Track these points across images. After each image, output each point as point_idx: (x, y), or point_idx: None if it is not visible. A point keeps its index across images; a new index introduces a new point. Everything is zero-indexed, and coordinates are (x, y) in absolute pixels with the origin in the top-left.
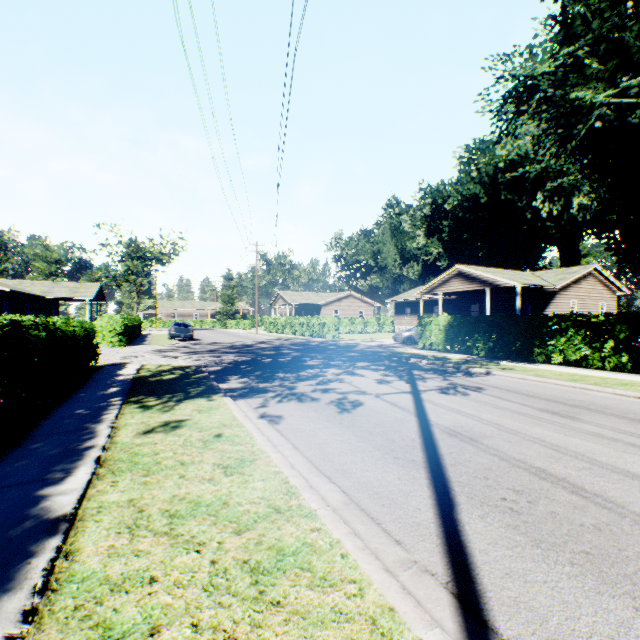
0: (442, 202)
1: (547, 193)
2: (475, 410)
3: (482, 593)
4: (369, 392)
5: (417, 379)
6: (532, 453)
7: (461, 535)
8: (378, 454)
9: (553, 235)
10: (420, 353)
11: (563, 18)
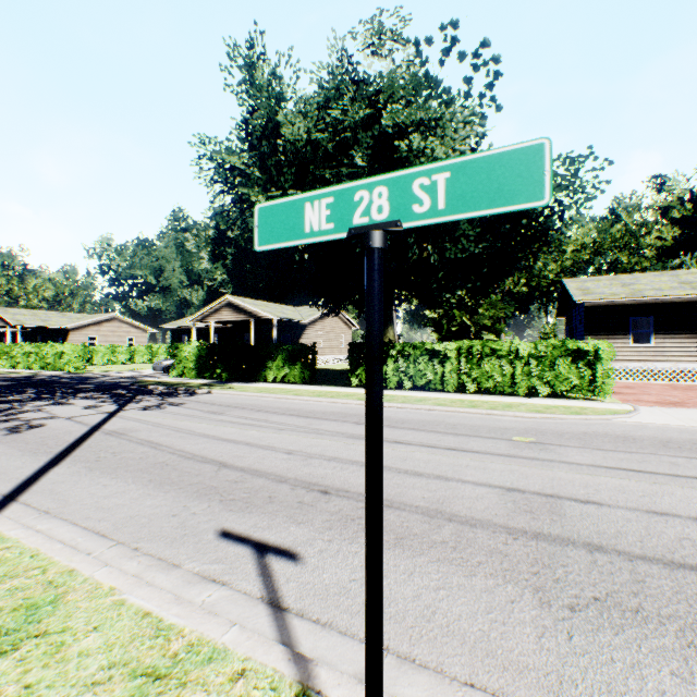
0: (227, 228)
1: None
2: (154, 417)
3: (27, 491)
4: (64, 416)
5: (133, 402)
6: (158, 434)
7: (43, 476)
8: (20, 453)
9: None
10: (168, 381)
11: (247, 129)
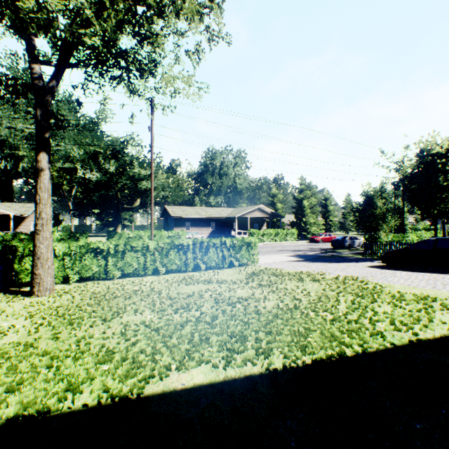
0: None
1: (5, 154)
2: None
3: None
4: None
5: None
6: None
7: None
8: None
9: (2, 177)
10: None
11: (84, 157)
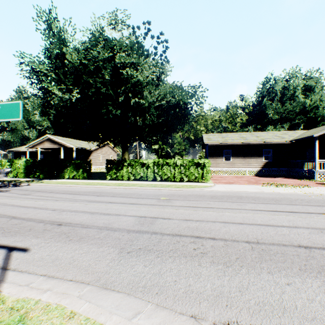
0: (50, 99)
1: None
2: None
3: None
4: None
5: None
6: None
7: None
8: None
9: None
10: (6, 179)
11: (49, 53)
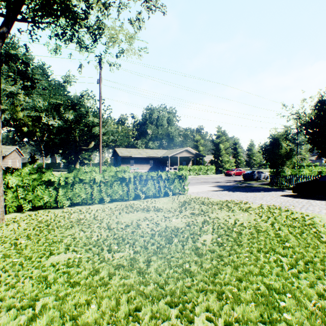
0: None
1: None
2: None
3: None
4: None
5: None
6: None
7: None
8: None
9: None
10: None
11: (48, 107)
